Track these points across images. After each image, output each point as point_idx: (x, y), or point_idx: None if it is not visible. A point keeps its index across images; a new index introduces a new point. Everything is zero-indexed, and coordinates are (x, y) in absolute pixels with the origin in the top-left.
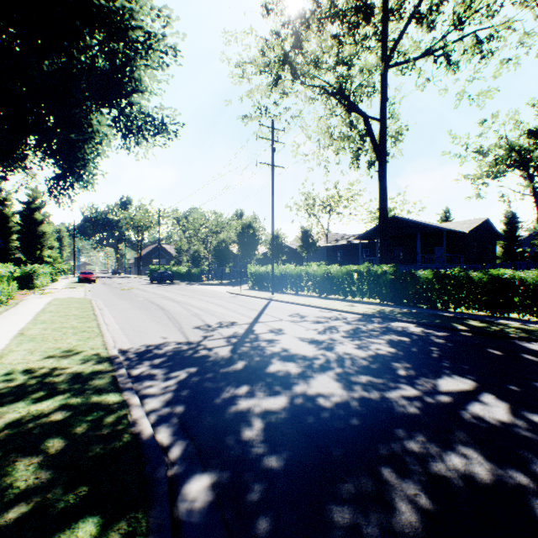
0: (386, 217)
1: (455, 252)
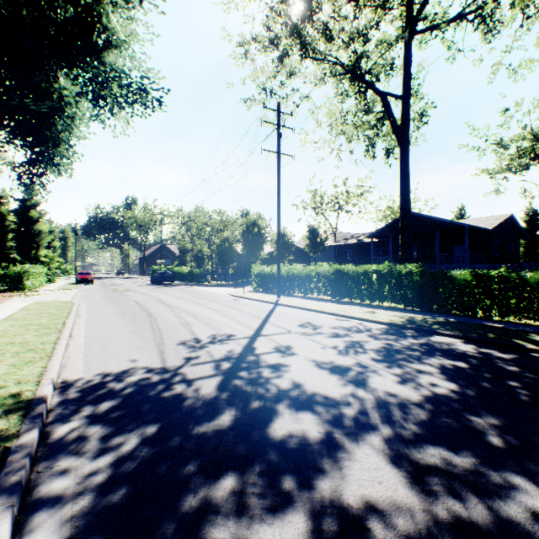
0: (408, 209)
1: (476, 251)
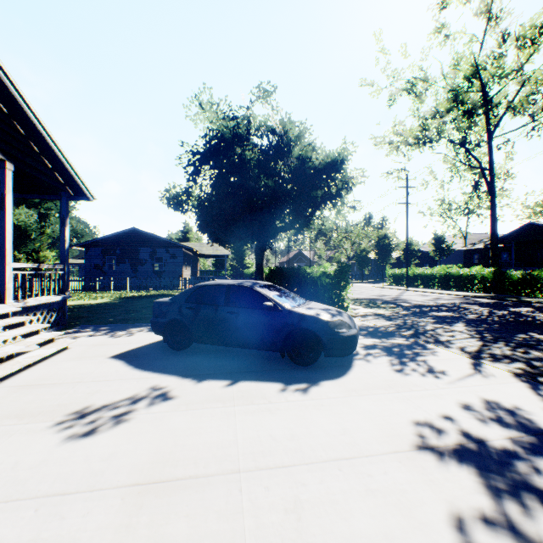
0: (495, 235)
1: None
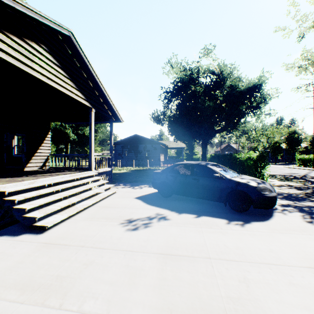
0: None
1: None
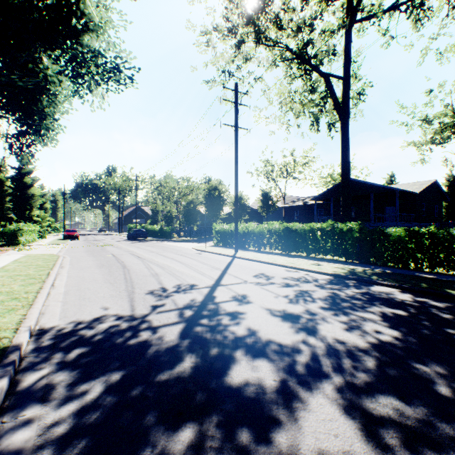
0: (348, 175)
1: (405, 211)
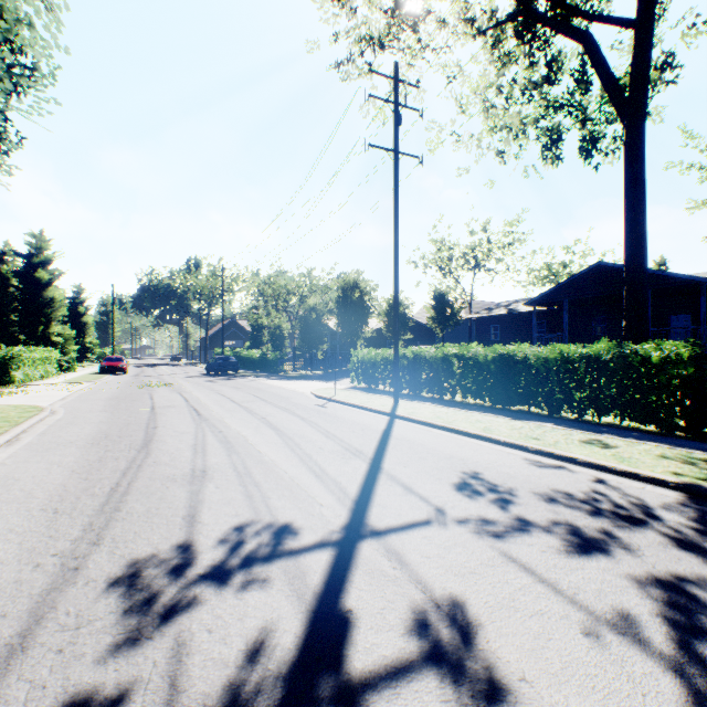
0: (643, 240)
1: None
